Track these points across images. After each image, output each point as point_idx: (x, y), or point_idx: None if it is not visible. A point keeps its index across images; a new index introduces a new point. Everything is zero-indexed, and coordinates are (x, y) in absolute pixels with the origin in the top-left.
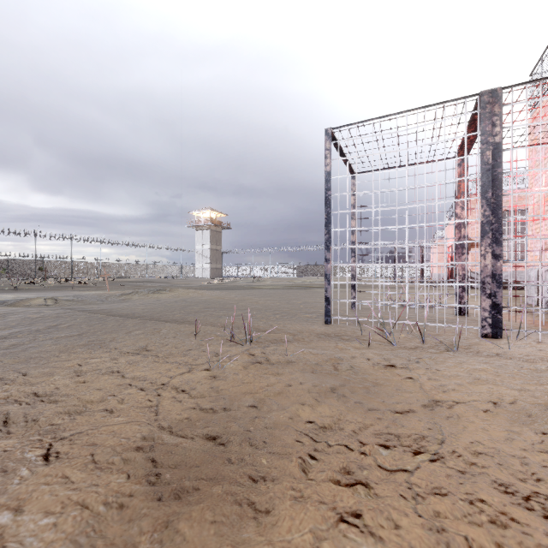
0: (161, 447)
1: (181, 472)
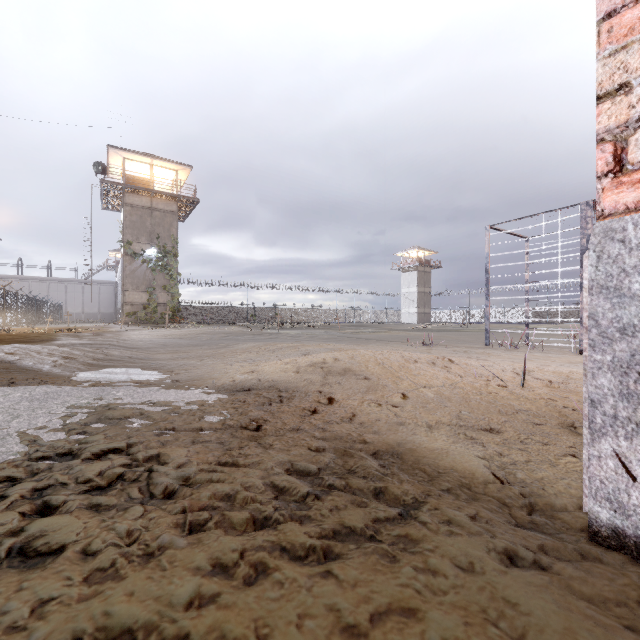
0: None
1: None
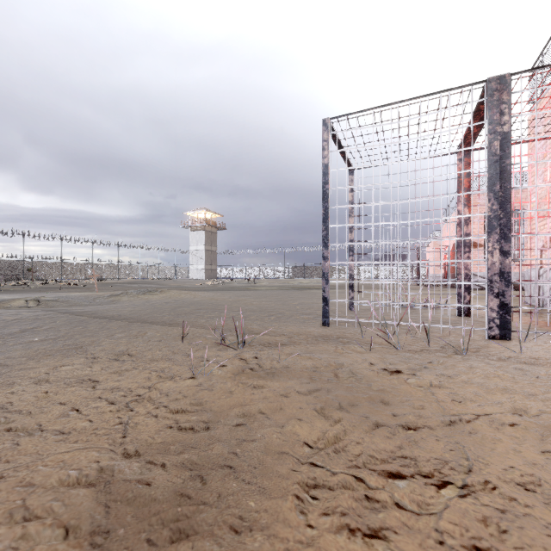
0: (119, 484)
1: (141, 522)
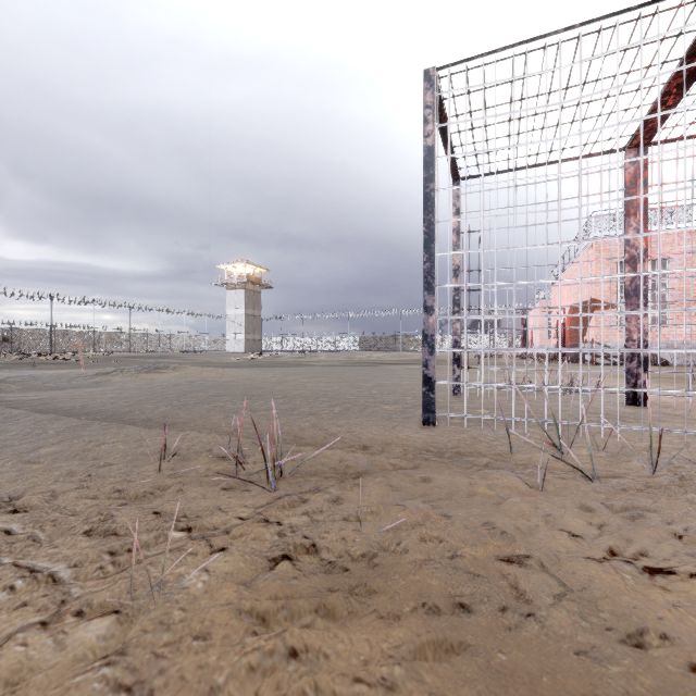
0: None
1: None
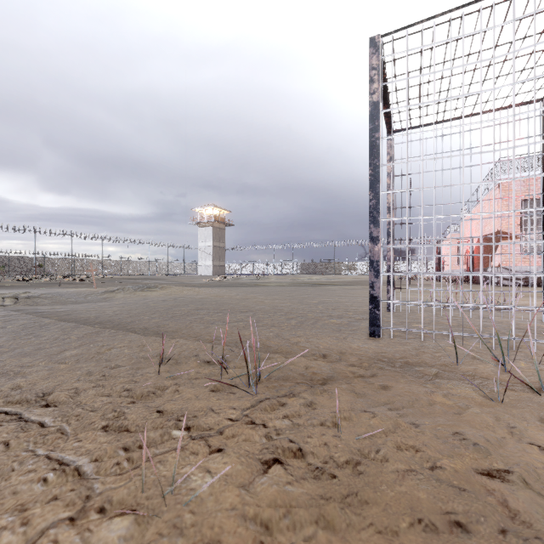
0: None
1: None
